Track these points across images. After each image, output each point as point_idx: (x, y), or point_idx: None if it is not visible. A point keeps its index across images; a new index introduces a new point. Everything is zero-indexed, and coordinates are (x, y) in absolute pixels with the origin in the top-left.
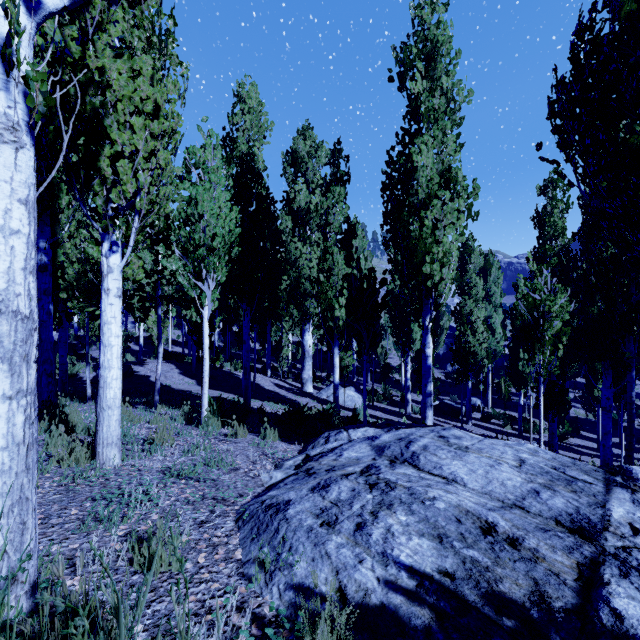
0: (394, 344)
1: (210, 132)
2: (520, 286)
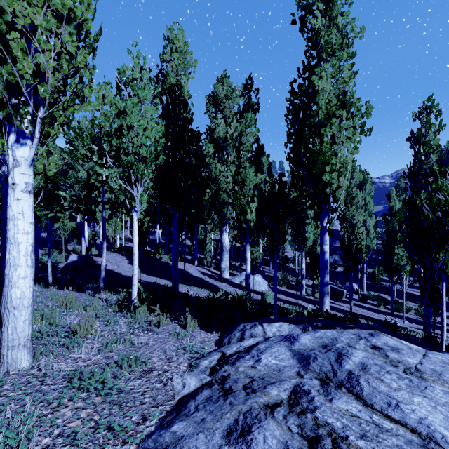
0: (289, 241)
1: (138, 53)
2: (392, 196)
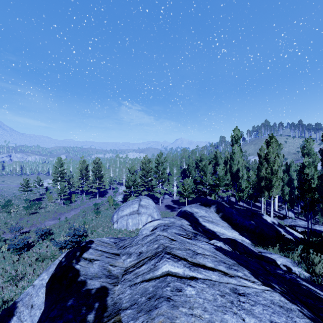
0: None
1: None
2: None
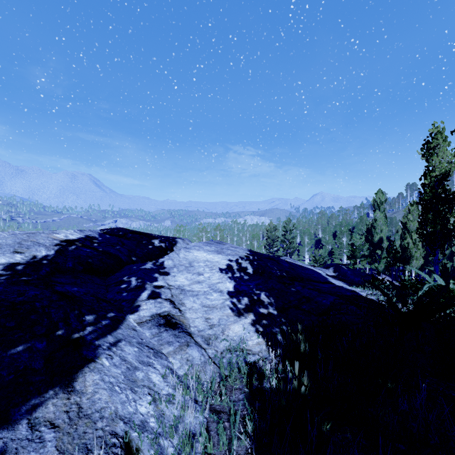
0: None
1: None
2: None
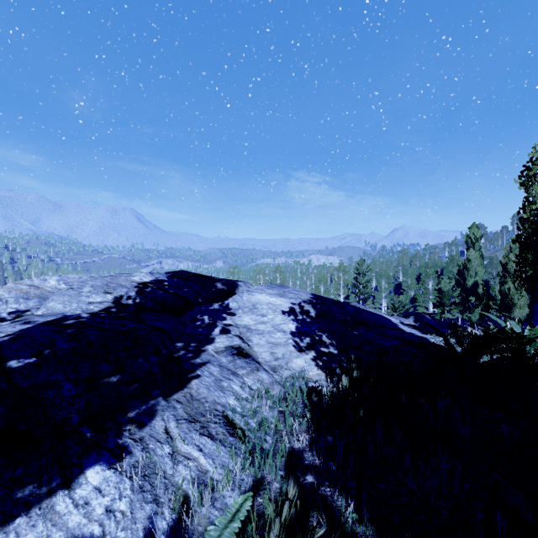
0: None
1: None
2: None
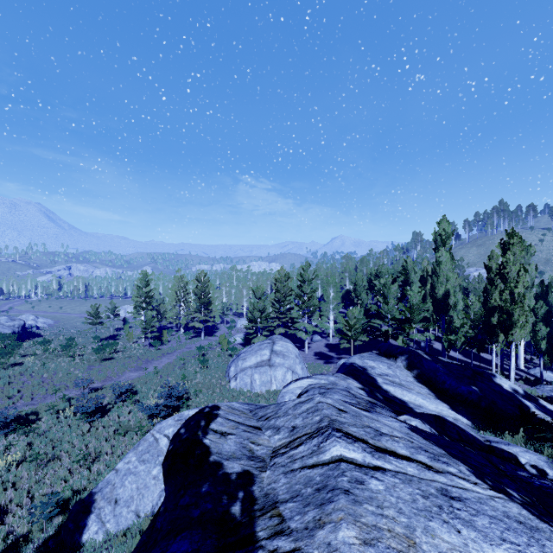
0: None
1: None
2: None
